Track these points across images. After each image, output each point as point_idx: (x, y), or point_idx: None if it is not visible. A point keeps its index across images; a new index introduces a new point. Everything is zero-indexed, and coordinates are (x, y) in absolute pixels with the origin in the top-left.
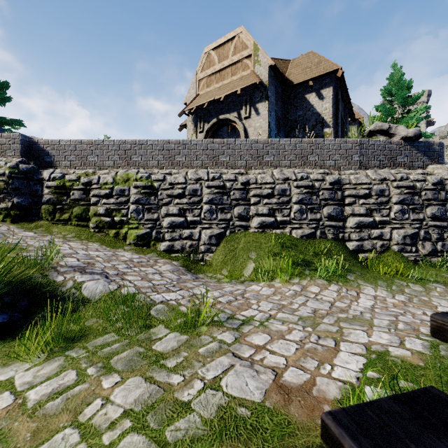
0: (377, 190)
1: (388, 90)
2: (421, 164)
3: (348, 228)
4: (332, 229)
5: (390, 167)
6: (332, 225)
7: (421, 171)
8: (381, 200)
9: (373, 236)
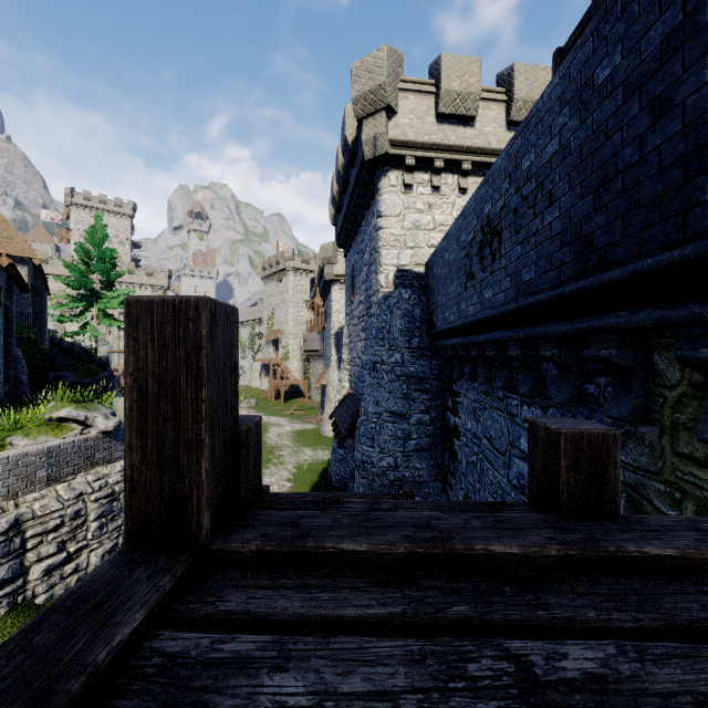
0: (72, 514)
1: (82, 250)
2: (120, 454)
3: (33, 581)
4: (7, 597)
5: (87, 469)
6: (7, 592)
7: (120, 466)
8: (77, 524)
9: (67, 575)
